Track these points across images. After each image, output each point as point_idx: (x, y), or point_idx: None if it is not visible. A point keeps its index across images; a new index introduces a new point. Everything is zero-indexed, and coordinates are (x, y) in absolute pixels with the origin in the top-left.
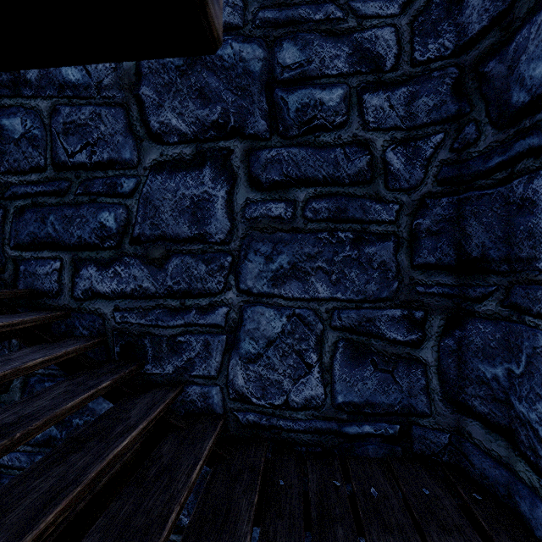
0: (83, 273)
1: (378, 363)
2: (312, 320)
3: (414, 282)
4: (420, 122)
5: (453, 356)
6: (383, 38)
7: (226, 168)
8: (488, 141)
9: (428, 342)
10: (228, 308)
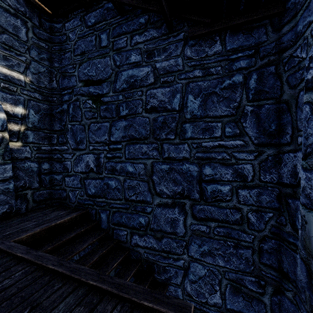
0: (134, 237)
1: (244, 297)
2: (216, 273)
3: (260, 269)
4: (263, 205)
5: (277, 305)
6: (246, 168)
7: (183, 209)
8: (289, 229)
9: (266, 295)
10: (184, 261)
